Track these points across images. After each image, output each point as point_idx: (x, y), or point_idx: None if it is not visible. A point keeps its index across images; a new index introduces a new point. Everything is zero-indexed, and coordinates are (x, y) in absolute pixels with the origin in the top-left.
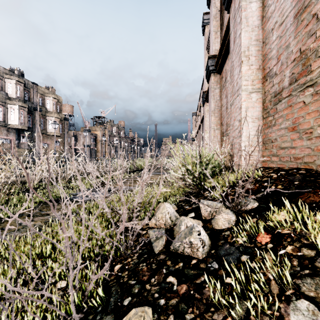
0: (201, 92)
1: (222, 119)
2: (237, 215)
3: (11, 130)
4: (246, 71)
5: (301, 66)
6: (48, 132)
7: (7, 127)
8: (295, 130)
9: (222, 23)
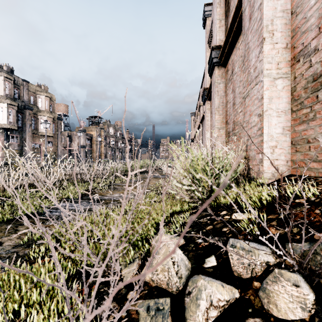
0: (200, 90)
1: (228, 117)
2: (309, 282)
3: None
4: (269, 51)
5: None
6: (40, 132)
7: None
8: None
9: (228, 9)
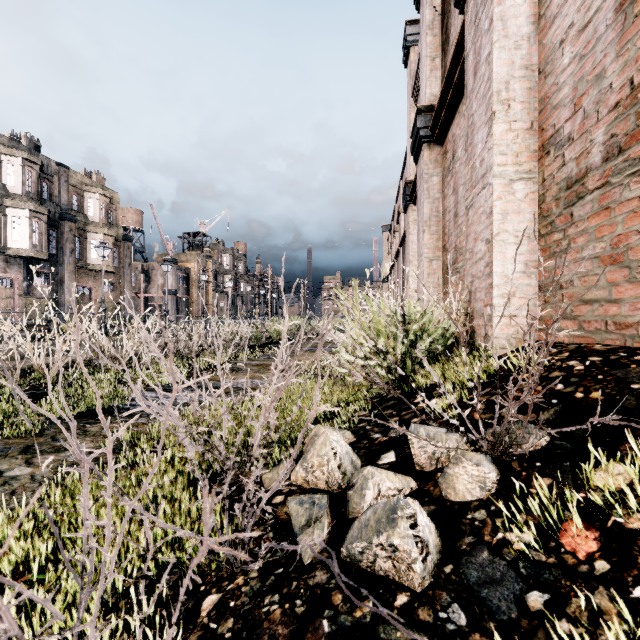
0: (400, 183)
1: (446, 238)
2: (499, 465)
3: (14, 261)
4: (502, 135)
5: (634, 117)
6: (91, 264)
7: (6, 253)
8: (619, 262)
9: (446, 39)
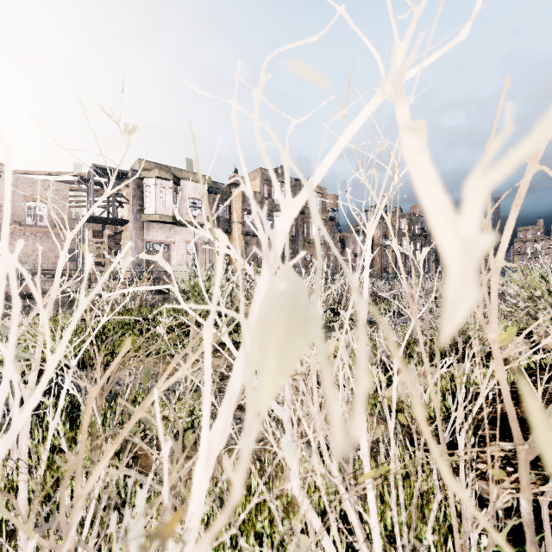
0: None
1: None
2: None
3: None
4: None
5: None
6: (311, 239)
7: None
8: None
9: None
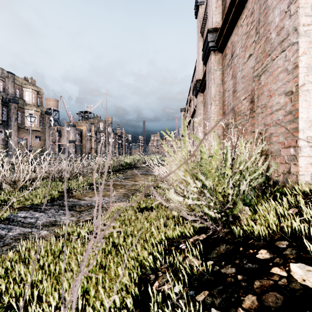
0: (191, 85)
1: (226, 107)
2: None
3: None
4: None
5: None
6: (27, 126)
7: None
8: None
9: None
